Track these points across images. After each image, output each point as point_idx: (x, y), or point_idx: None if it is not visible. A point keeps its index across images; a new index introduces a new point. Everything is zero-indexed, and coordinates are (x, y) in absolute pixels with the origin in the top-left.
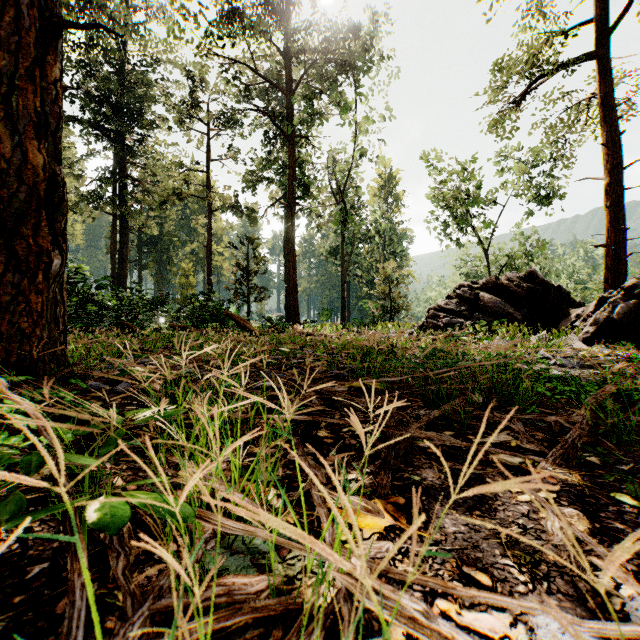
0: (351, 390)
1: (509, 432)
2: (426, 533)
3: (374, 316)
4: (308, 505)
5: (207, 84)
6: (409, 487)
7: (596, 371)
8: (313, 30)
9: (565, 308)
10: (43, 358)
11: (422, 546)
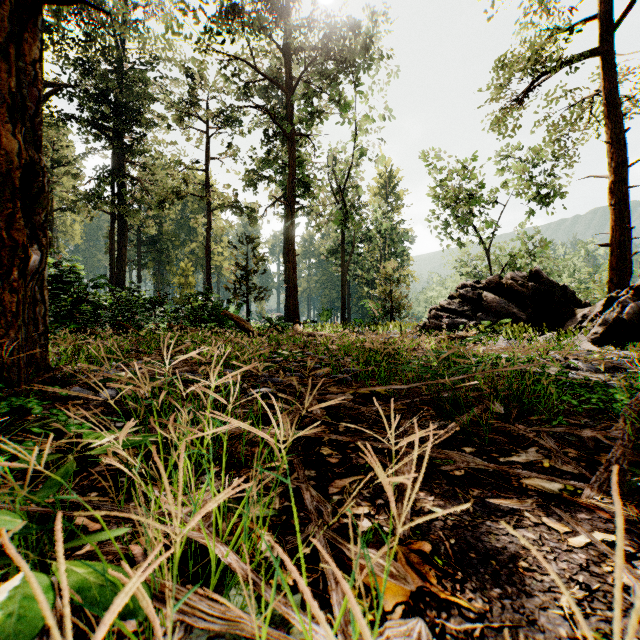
0: (355, 397)
1: (538, 448)
2: (464, 599)
3: (375, 316)
4: (311, 554)
5: (206, 82)
6: (433, 525)
7: (614, 375)
8: (313, 27)
9: (571, 308)
10: (18, 363)
11: (462, 622)
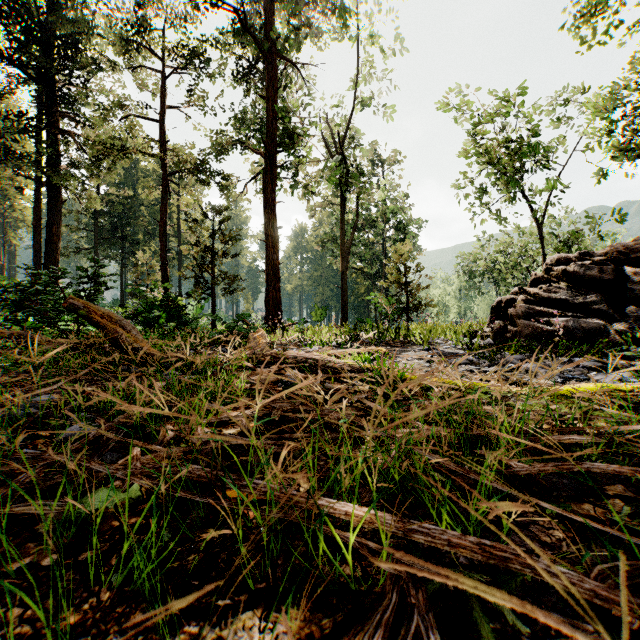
0: None
1: None
2: None
3: (387, 315)
4: None
5: (159, 1)
6: None
7: None
8: None
9: None
10: None
11: None
